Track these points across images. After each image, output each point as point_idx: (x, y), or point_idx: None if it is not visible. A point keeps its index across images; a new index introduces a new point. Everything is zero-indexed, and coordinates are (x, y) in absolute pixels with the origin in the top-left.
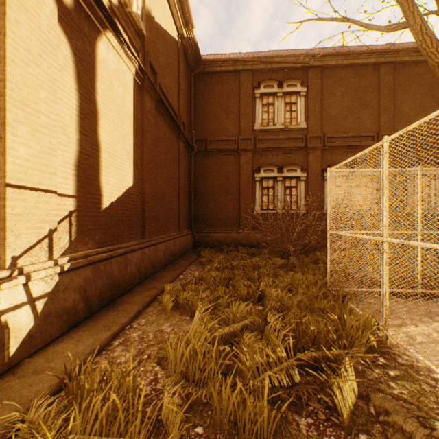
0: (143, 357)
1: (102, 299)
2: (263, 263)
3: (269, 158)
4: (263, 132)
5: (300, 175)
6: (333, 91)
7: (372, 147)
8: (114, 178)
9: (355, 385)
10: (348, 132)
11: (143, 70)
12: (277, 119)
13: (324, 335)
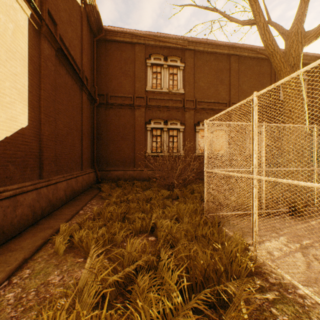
0: None
1: None
2: (154, 195)
3: (158, 114)
4: (153, 93)
5: (180, 128)
6: (201, 69)
7: (243, 101)
8: None
9: None
10: (211, 99)
11: (40, 14)
12: (163, 84)
13: (212, 267)
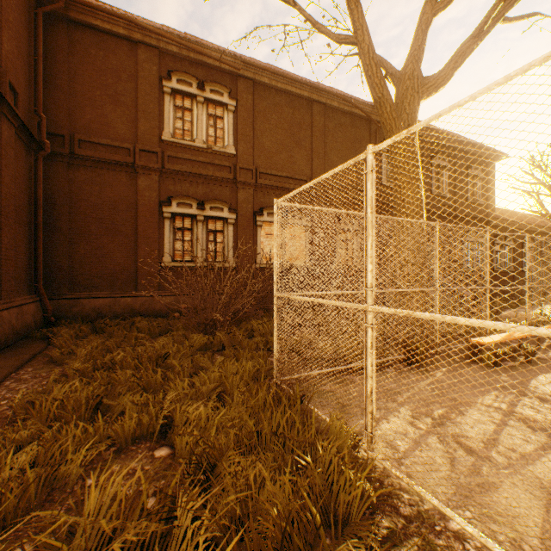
0: None
1: None
2: (175, 347)
3: (186, 187)
4: (177, 147)
5: (228, 217)
6: (266, 116)
7: (349, 162)
8: None
9: None
10: (283, 170)
11: None
12: (197, 132)
13: (296, 514)
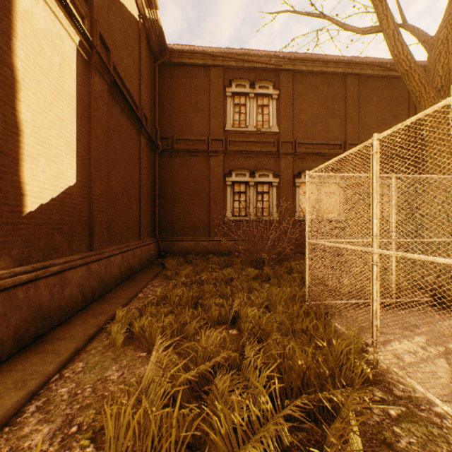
0: (69, 431)
1: (20, 338)
2: (236, 275)
3: (241, 162)
4: (235, 134)
5: (272, 181)
6: (303, 97)
7: (360, 146)
8: (45, 173)
9: (360, 442)
10: (318, 139)
11: (90, 40)
12: (249, 120)
13: (313, 369)
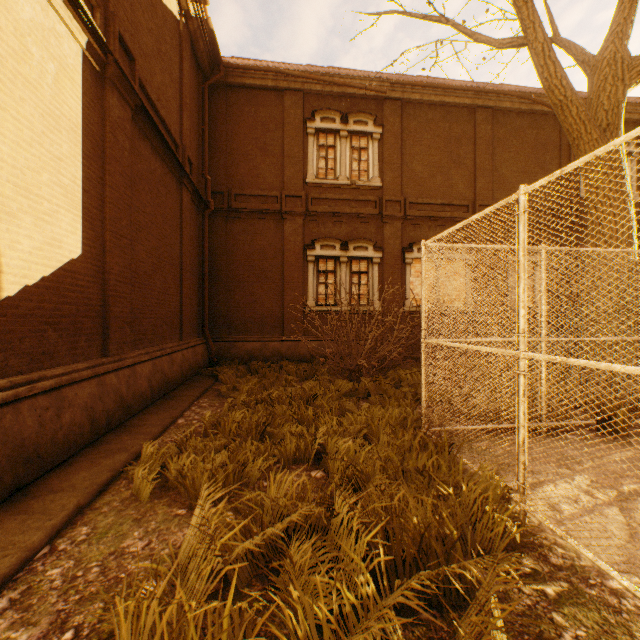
0: (60, 639)
1: None
2: (322, 390)
3: (329, 228)
4: (320, 188)
5: (373, 256)
6: (416, 138)
7: (500, 203)
8: (31, 239)
9: (506, 639)
10: (437, 197)
11: (104, 42)
12: (340, 169)
13: (435, 530)
